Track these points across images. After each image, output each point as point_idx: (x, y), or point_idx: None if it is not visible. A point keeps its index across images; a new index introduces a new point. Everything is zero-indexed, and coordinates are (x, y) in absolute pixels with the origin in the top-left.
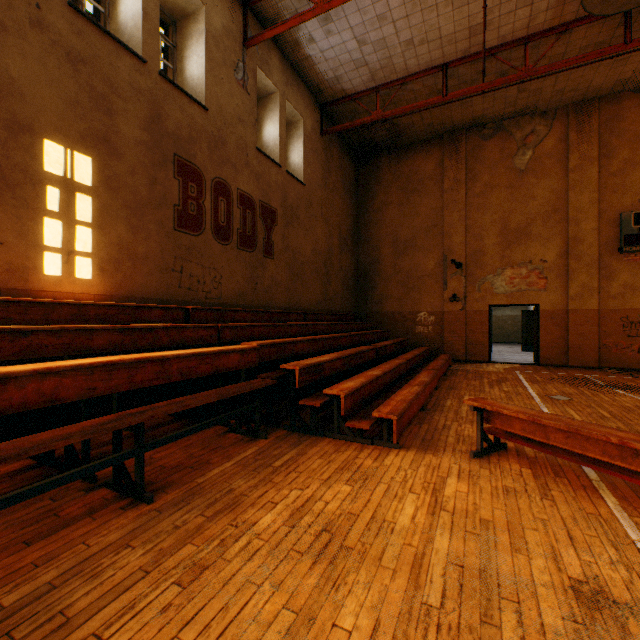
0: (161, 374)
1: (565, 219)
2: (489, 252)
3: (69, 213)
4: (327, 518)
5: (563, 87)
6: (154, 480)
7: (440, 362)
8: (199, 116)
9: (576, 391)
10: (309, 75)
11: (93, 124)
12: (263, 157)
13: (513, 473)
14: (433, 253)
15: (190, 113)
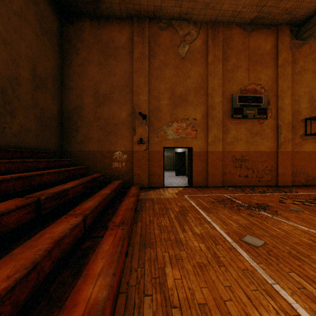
0: None
1: (206, 94)
2: (164, 110)
3: None
4: None
5: (209, 1)
6: None
7: (131, 201)
8: None
9: (246, 220)
10: None
11: None
12: None
13: None
14: (126, 106)
15: None
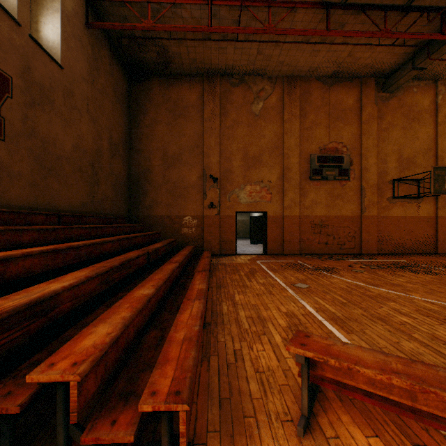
0: None
1: (282, 154)
2: (236, 172)
3: None
4: None
5: (283, 60)
6: None
7: (207, 260)
8: None
9: (305, 276)
10: None
11: None
12: None
13: None
14: (196, 168)
15: None
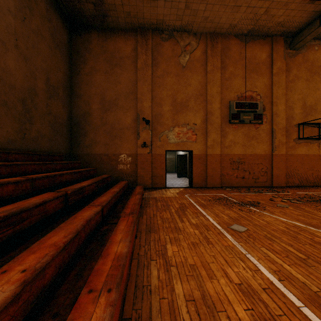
0: None
1: (205, 100)
2: (166, 115)
3: None
4: None
5: (208, 16)
6: None
7: (137, 198)
8: None
9: (236, 214)
10: None
11: None
12: None
13: None
14: (130, 112)
15: None
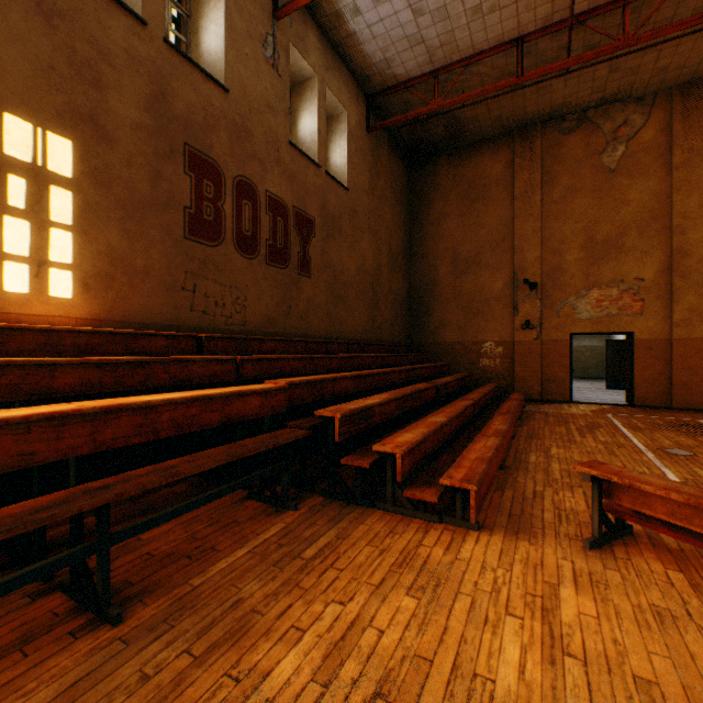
0: (144, 428)
1: (667, 228)
2: (570, 269)
3: (40, 211)
4: (382, 666)
5: (667, 64)
6: (132, 579)
7: (514, 403)
8: (217, 98)
9: (696, 442)
10: (353, 58)
11: (74, 98)
12: (298, 154)
13: (657, 579)
14: (501, 272)
15: (205, 93)
